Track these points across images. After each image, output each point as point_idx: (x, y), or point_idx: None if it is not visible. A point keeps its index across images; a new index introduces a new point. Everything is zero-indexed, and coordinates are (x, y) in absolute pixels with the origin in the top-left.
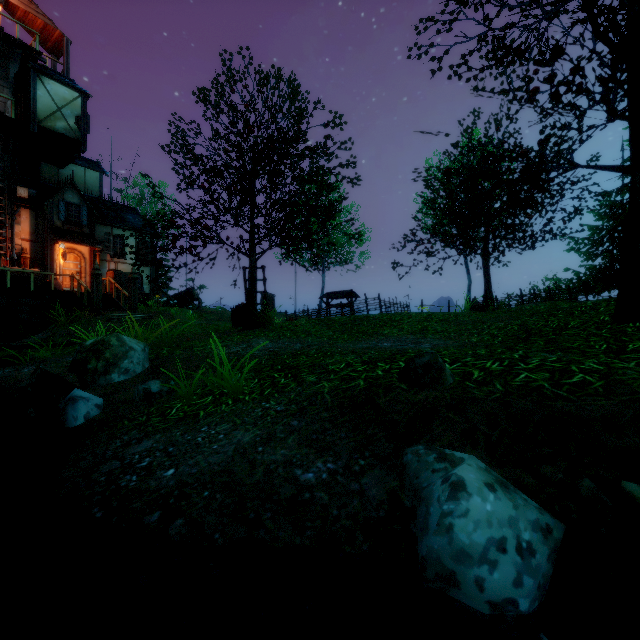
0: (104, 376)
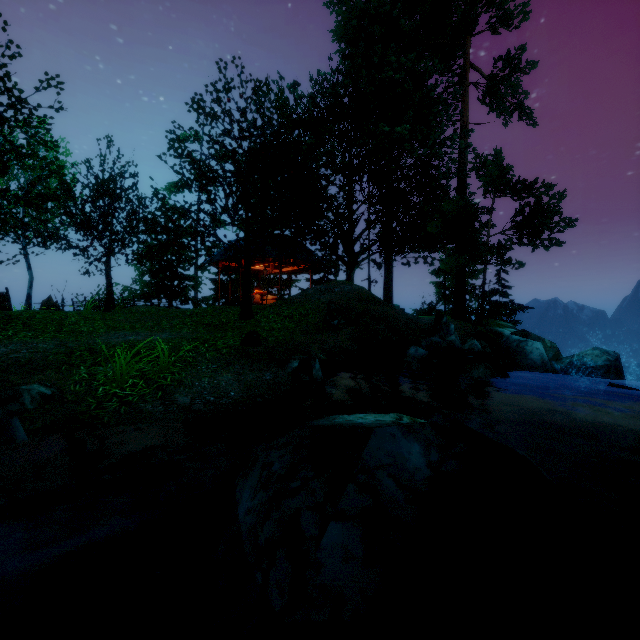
0: None
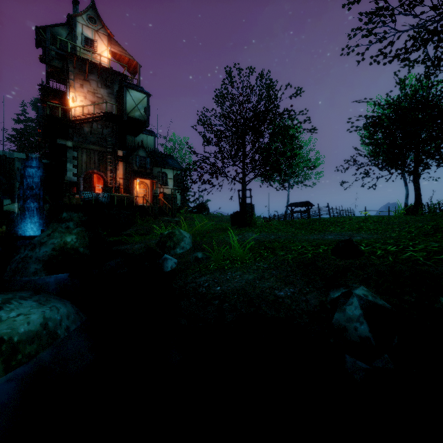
0: (173, 250)
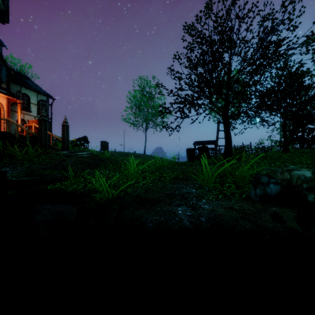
0: None
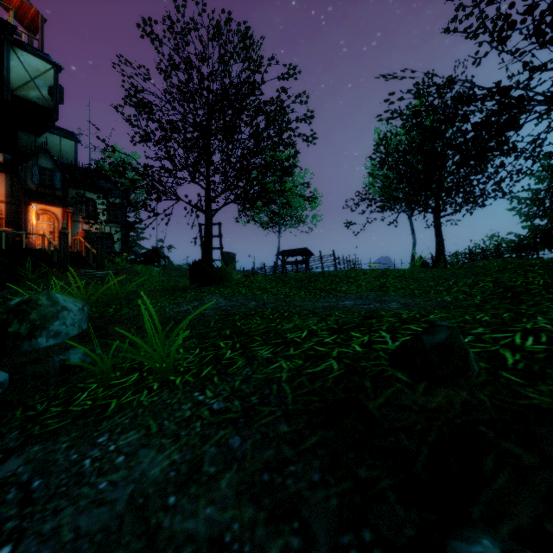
0: (28, 340)
